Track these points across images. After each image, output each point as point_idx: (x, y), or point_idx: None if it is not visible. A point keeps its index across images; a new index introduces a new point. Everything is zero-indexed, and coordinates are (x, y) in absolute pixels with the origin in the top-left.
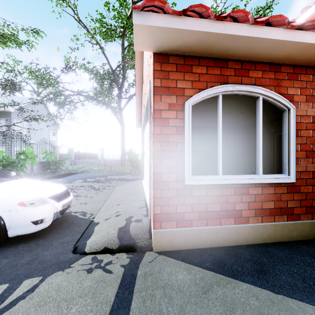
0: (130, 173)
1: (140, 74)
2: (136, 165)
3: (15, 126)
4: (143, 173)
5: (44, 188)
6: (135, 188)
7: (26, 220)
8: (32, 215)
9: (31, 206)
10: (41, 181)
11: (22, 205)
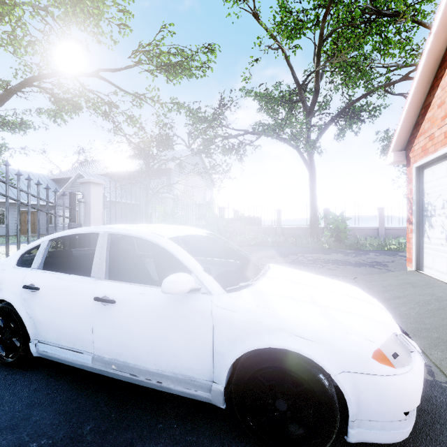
0: (334, 250)
1: (445, 34)
2: (343, 237)
3: (175, 185)
4: (421, 257)
5: (358, 299)
6: (446, 293)
7: (395, 408)
8: (408, 395)
9: (399, 365)
10: (308, 273)
11: (383, 360)
